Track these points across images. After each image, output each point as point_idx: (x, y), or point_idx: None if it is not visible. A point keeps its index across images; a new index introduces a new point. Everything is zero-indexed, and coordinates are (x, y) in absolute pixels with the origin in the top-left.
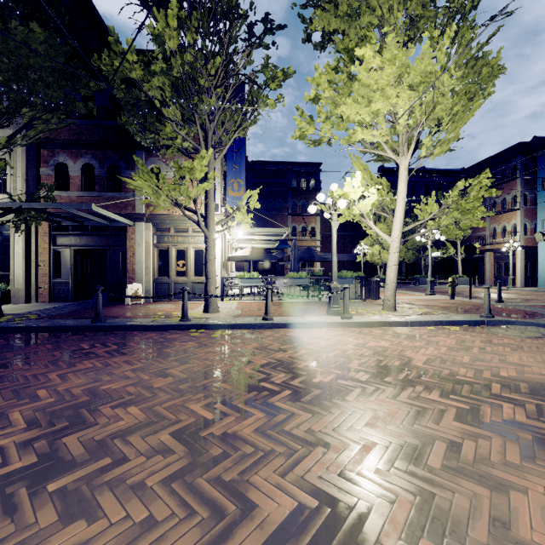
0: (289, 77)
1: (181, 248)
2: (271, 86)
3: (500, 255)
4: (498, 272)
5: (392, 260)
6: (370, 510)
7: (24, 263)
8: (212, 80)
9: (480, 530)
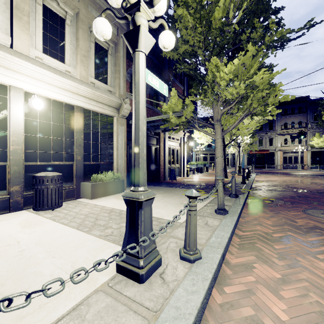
0: None
1: (173, 148)
2: None
3: None
4: None
5: None
6: None
7: (125, 154)
8: None
9: None
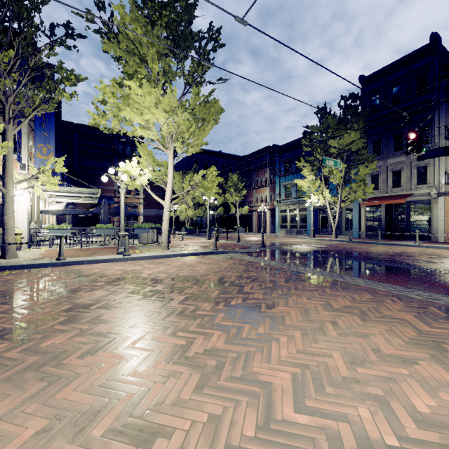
0: (82, 81)
1: None
2: (66, 83)
3: (260, 214)
4: (259, 224)
5: (165, 216)
6: (42, 324)
7: None
8: (6, 66)
9: (87, 319)
